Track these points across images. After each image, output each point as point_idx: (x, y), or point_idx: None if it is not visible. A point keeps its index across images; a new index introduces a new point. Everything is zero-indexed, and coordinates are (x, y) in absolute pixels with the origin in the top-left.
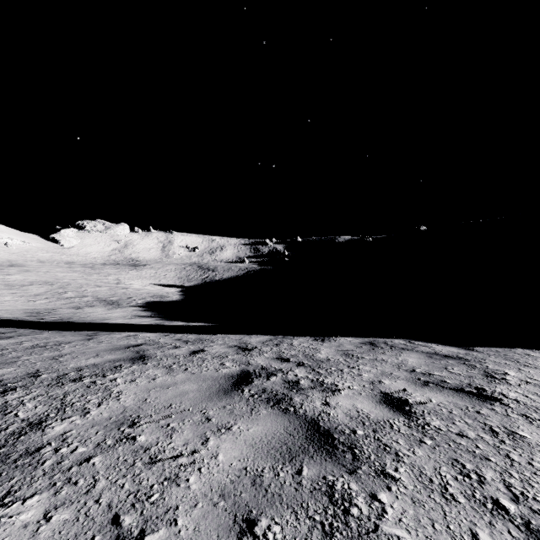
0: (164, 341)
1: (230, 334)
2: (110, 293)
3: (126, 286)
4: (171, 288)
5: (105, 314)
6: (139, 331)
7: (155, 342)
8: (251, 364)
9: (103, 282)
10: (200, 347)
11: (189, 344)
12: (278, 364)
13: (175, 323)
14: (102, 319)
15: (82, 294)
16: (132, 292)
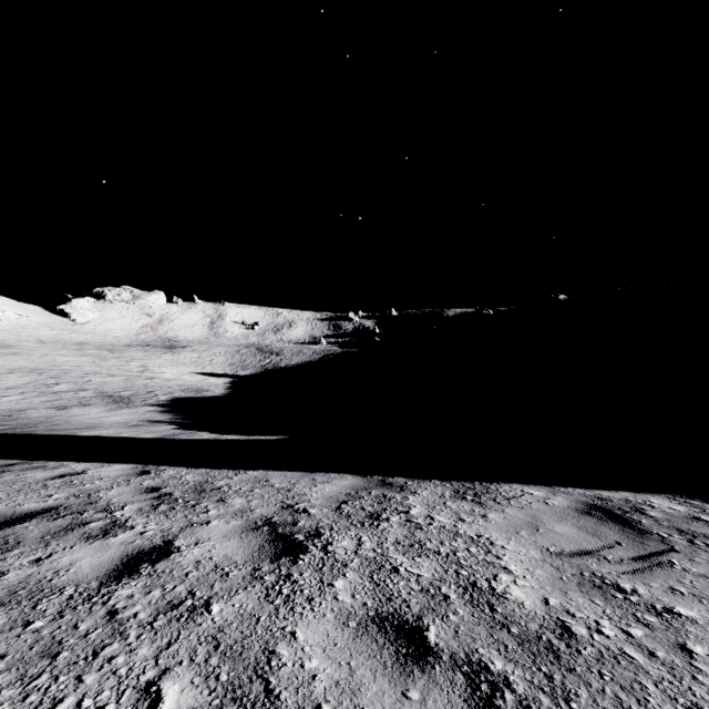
0: (114, 496)
1: (275, 469)
2: (123, 385)
3: (153, 375)
4: (218, 379)
5: (97, 418)
6: (108, 457)
7: (87, 501)
8: (269, 704)
9: (121, 369)
10: (173, 527)
11: (157, 513)
12: (389, 688)
13: (198, 436)
14: (85, 427)
15: (80, 387)
16: (157, 383)
